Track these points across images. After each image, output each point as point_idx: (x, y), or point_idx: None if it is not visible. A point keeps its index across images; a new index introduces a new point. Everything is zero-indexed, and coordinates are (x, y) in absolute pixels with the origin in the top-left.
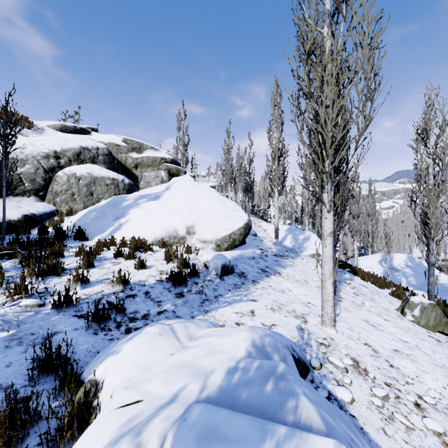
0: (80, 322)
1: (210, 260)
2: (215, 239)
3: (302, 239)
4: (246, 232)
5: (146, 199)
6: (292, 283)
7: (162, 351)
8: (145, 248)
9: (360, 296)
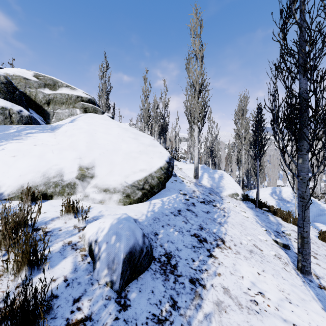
0: None
1: (101, 240)
2: (122, 186)
3: (218, 178)
4: (167, 174)
5: (35, 131)
6: (250, 263)
7: None
8: None
9: (318, 259)
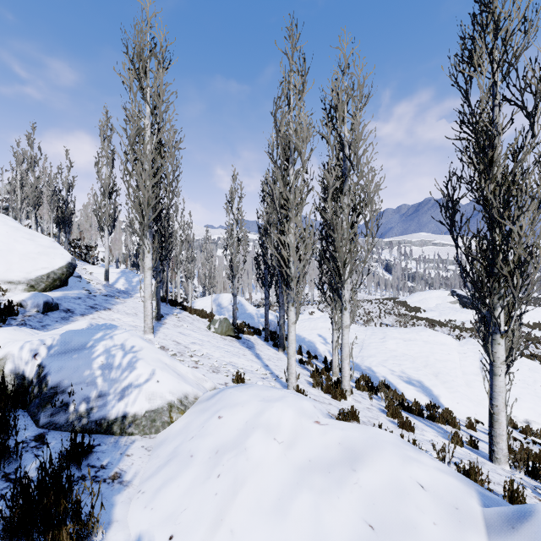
0: None
1: (27, 299)
2: (27, 279)
3: (137, 282)
4: (69, 272)
5: None
6: (122, 315)
7: (22, 336)
8: None
9: (182, 322)
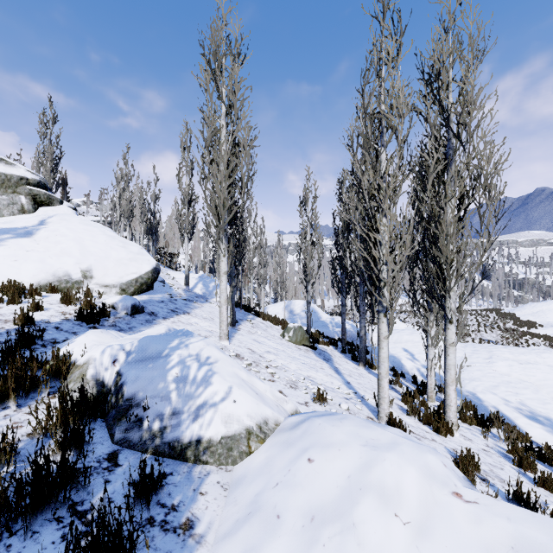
0: (1, 346)
1: (118, 301)
2: (119, 283)
3: (213, 287)
4: (154, 277)
5: (11, 235)
6: (200, 319)
7: (107, 339)
8: (31, 292)
9: (256, 328)
